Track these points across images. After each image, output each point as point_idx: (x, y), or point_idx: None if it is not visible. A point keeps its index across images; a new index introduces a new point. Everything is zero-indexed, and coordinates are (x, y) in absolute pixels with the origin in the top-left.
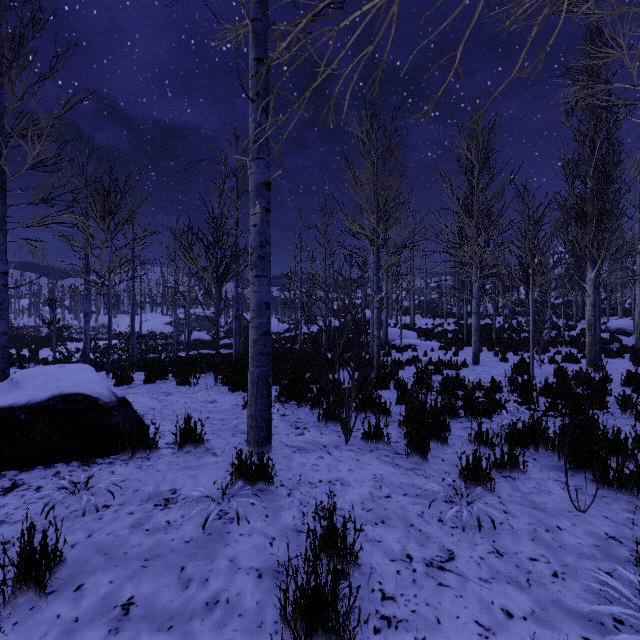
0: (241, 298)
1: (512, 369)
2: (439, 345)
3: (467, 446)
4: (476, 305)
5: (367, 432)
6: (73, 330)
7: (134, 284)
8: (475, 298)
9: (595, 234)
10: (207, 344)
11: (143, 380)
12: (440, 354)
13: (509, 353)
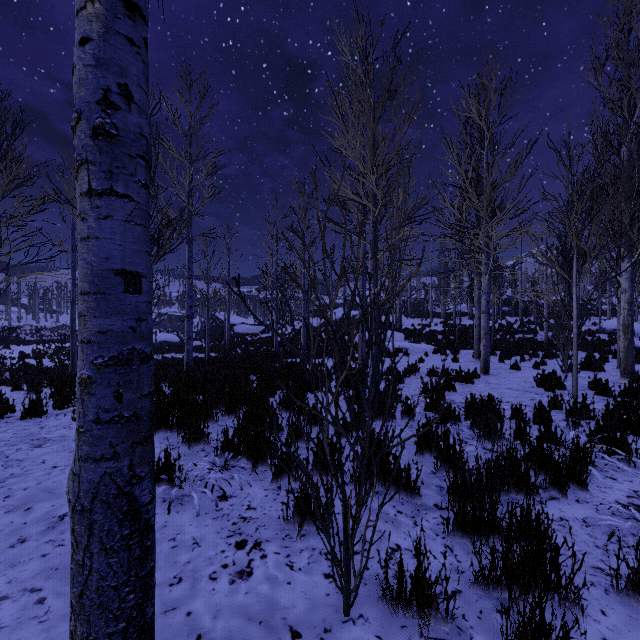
0: (207, 295)
1: (538, 382)
2: (432, 348)
3: (612, 600)
4: (486, 302)
5: (395, 584)
6: (28, 331)
7: (74, 277)
8: (485, 294)
9: (632, 216)
10: (175, 346)
11: (21, 413)
12: (436, 359)
13: (512, 357)
